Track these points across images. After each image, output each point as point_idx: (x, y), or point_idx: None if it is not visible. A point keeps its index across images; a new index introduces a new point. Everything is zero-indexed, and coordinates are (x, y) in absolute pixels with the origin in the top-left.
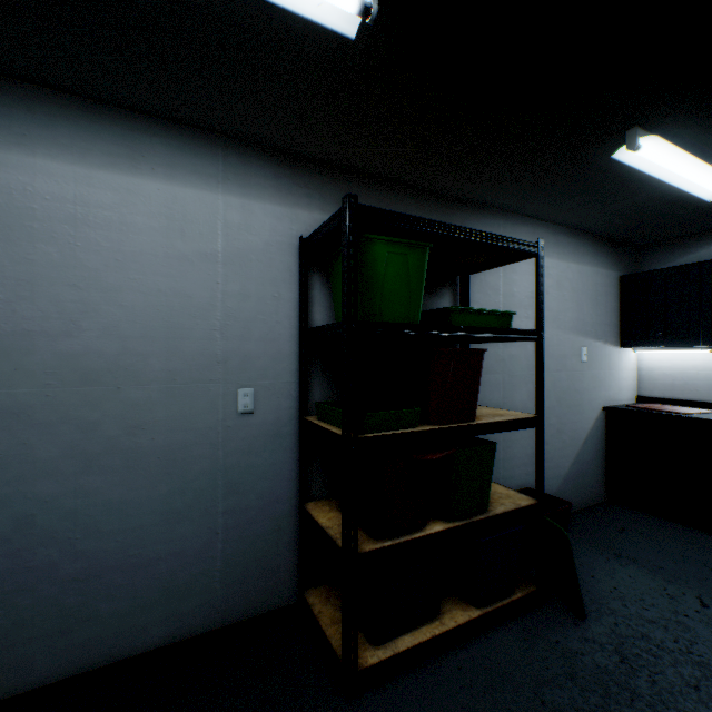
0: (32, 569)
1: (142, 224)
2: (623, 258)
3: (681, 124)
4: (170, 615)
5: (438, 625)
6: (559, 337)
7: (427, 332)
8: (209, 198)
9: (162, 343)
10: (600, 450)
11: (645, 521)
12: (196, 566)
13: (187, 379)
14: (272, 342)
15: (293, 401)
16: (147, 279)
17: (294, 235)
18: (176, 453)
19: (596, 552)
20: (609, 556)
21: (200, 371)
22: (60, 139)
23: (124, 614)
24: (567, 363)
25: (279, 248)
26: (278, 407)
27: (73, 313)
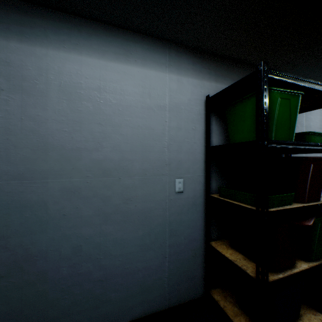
0: (80, 274)
1: (130, 90)
2: None
3: None
4: (143, 301)
5: None
6: None
7: (301, 146)
8: (162, 76)
9: (140, 154)
10: None
11: None
12: (155, 275)
13: (151, 174)
14: (191, 153)
15: (201, 185)
16: (132, 120)
17: (202, 95)
18: (146, 213)
19: None
20: None
21: (157, 169)
22: (93, 46)
23: (122, 299)
24: None
25: (195, 102)
26: (194, 189)
27: (99, 138)
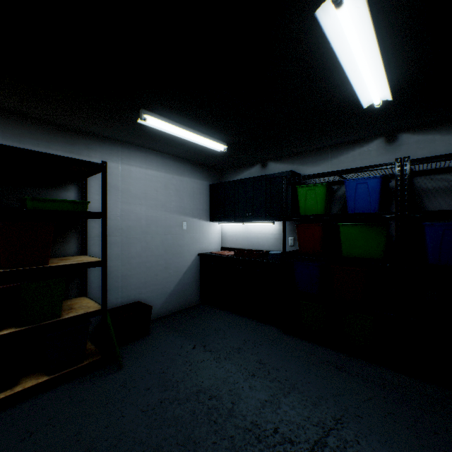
0: None
1: None
2: (212, 175)
3: (165, 111)
4: None
5: (8, 392)
6: (166, 216)
7: None
8: None
9: None
10: (196, 276)
11: (209, 311)
12: None
13: None
14: None
15: None
16: None
17: None
18: None
19: (167, 331)
20: (171, 332)
21: None
22: None
23: None
24: (173, 230)
25: None
26: None
27: None
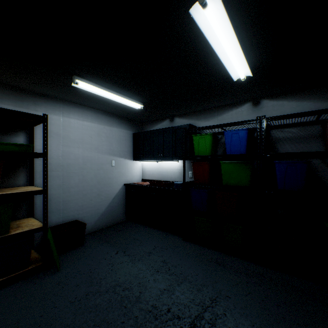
0: None
1: None
2: (135, 126)
3: (92, 78)
4: None
5: None
6: (99, 156)
7: None
8: None
9: None
10: (123, 200)
11: (132, 226)
12: None
13: None
14: None
15: None
16: None
17: None
18: None
19: (98, 241)
20: (101, 242)
21: None
22: None
23: None
24: (104, 166)
25: None
26: None
27: None
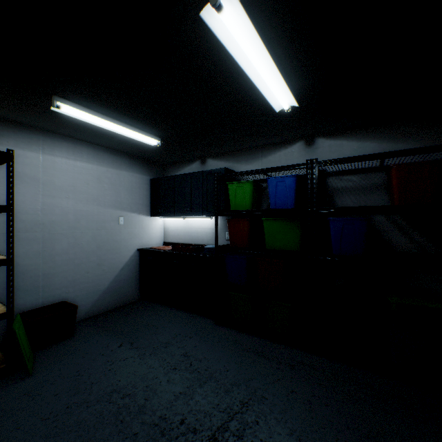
0: None
1: None
2: (154, 169)
3: (82, 100)
4: None
5: None
6: (100, 210)
7: None
8: None
9: None
10: (135, 272)
11: (147, 307)
12: None
13: None
14: None
15: None
16: None
17: None
18: None
19: (95, 330)
20: (100, 331)
21: None
22: None
23: None
24: (108, 225)
25: None
26: None
27: None
